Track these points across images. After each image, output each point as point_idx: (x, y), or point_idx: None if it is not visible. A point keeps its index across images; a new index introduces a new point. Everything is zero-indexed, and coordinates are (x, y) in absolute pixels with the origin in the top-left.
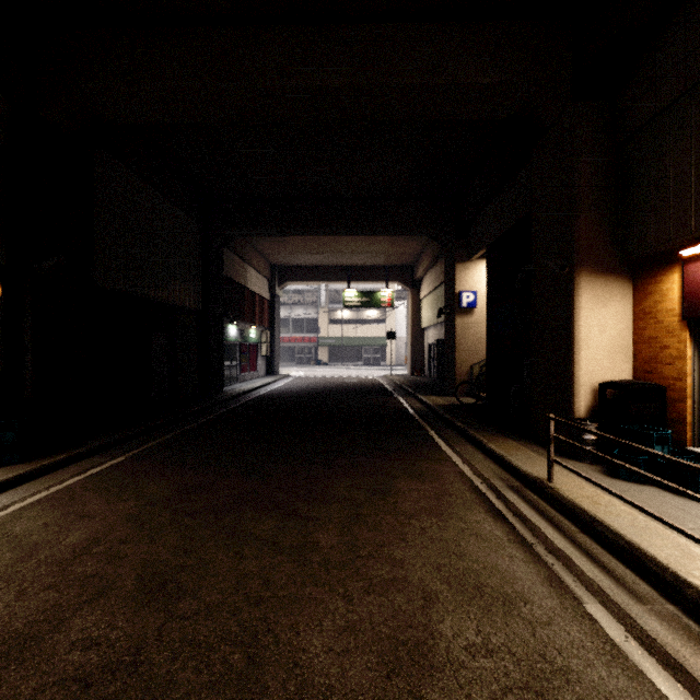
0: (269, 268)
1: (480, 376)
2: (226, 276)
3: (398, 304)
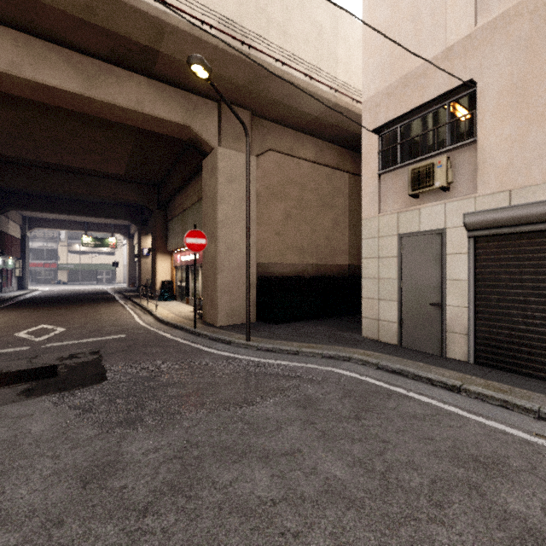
0: (21, 218)
1: None
2: None
3: (124, 244)
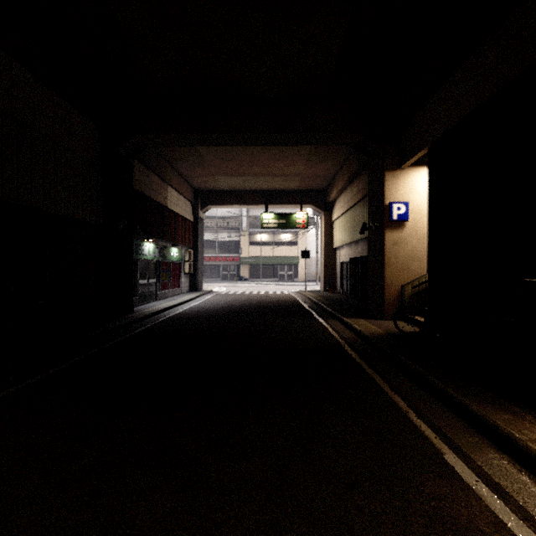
0: (192, 192)
1: (413, 297)
2: (140, 191)
3: (310, 228)
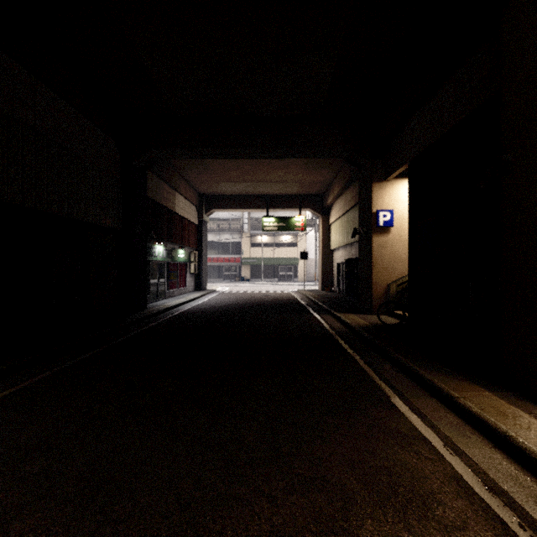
0: (197, 196)
1: (397, 294)
2: (152, 199)
3: (309, 230)
